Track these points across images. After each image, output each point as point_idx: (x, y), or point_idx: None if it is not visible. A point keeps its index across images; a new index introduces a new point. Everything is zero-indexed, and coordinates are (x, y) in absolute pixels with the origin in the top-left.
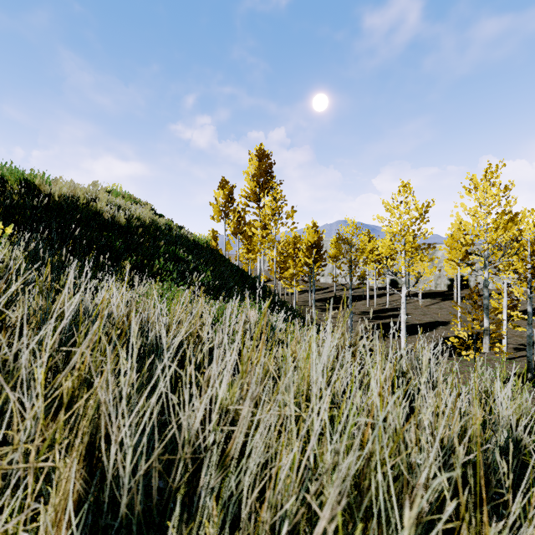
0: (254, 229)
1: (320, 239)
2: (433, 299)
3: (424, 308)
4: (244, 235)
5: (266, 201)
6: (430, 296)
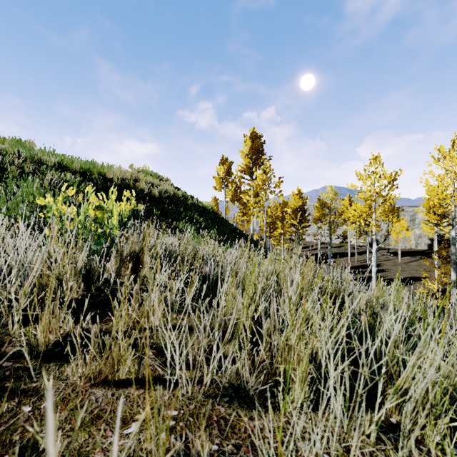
0: (248, 197)
1: (304, 204)
2: (412, 257)
3: (403, 265)
4: (240, 201)
5: (257, 174)
6: (410, 254)
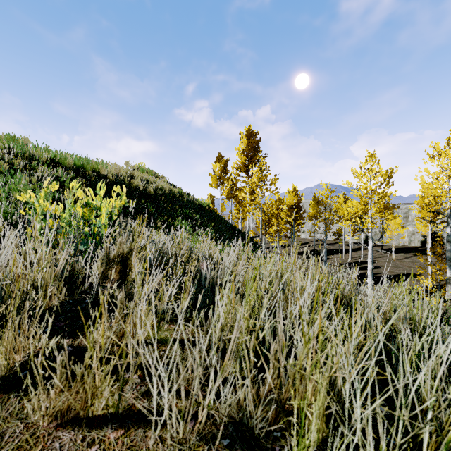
0: (244, 194)
1: (299, 201)
2: (406, 254)
3: (396, 262)
4: (236, 198)
5: (253, 171)
6: (404, 251)
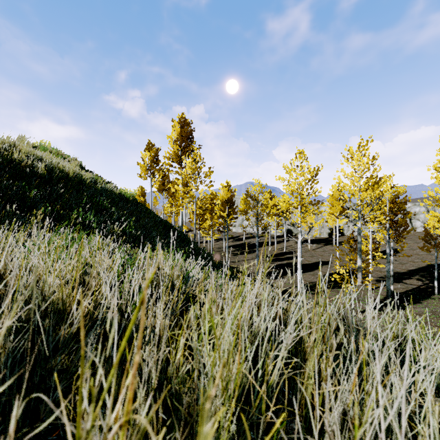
0: (177, 186)
1: (233, 196)
2: (318, 244)
3: (312, 251)
4: (168, 191)
5: (187, 162)
6: (316, 242)
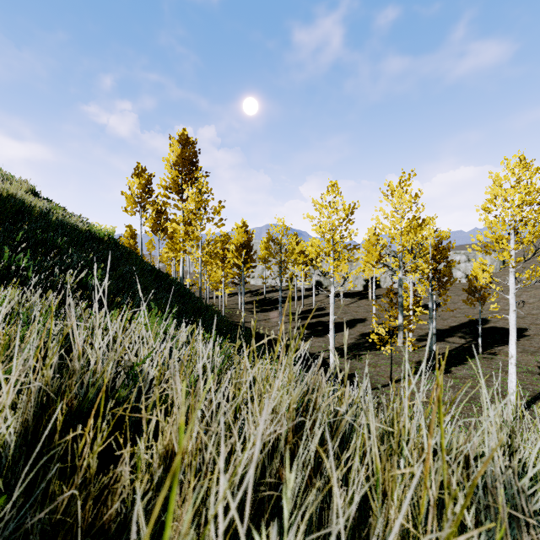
0: (175, 224)
1: (250, 239)
2: (352, 298)
3: (345, 307)
4: (166, 232)
5: (189, 192)
6: (350, 295)
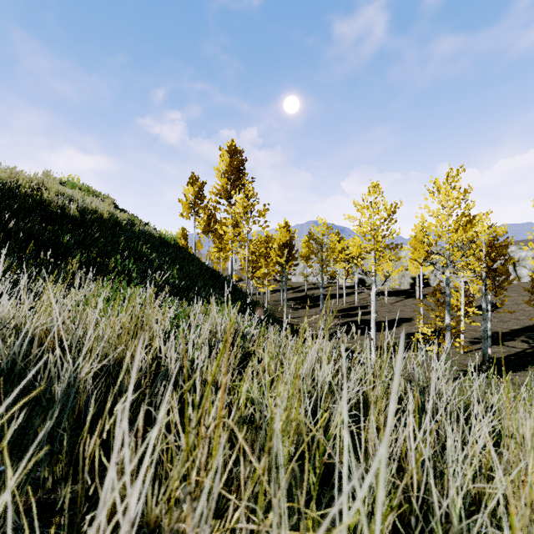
0: (225, 227)
1: (292, 238)
2: (397, 297)
3: (389, 306)
4: (215, 233)
5: (237, 198)
6: (395, 294)
